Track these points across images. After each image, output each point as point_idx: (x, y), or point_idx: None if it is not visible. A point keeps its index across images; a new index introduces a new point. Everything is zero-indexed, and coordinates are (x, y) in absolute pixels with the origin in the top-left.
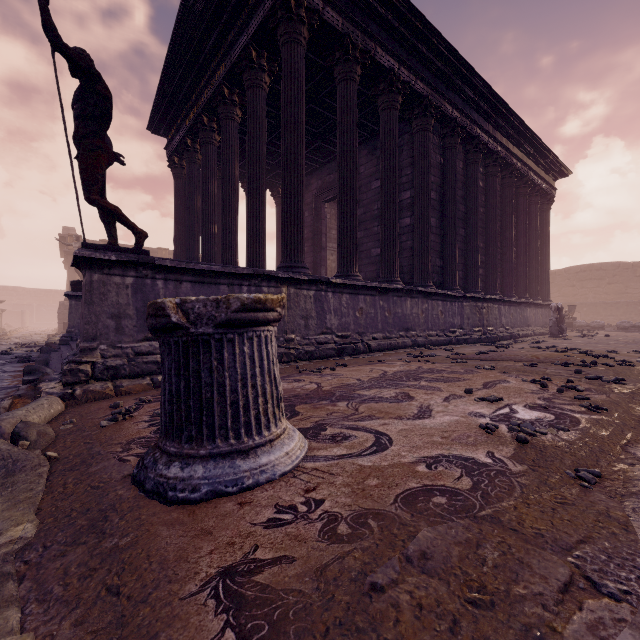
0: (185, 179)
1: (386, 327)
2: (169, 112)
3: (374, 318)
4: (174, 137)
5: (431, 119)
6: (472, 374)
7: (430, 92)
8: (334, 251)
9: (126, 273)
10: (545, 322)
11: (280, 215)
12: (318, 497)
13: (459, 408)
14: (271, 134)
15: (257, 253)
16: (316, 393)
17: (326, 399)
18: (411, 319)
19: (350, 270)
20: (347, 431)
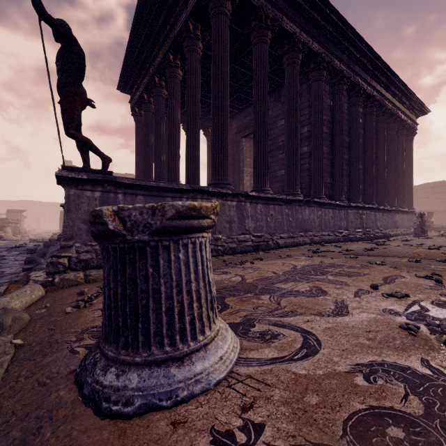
0: (143, 123)
1: (290, 229)
2: (132, 76)
3: (281, 222)
4: (135, 94)
5: (324, 71)
6: (368, 269)
7: (323, 51)
8: (248, 173)
9: (95, 189)
10: (409, 225)
11: (210, 148)
12: (256, 420)
13: (372, 304)
14: (203, 88)
15: (193, 174)
16: (241, 285)
17: (250, 292)
18: (309, 223)
19: (263, 186)
20: (274, 328)
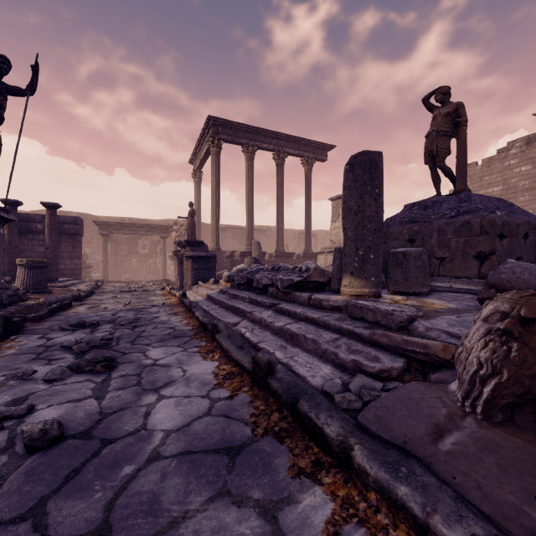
0: None
1: None
2: None
3: None
4: None
5: None
6: None
7: None
8: None
9: None
10: None
11: None
12: None
13: None
14: None
15: None
16: None
17: None
18: None
19: None
20: None
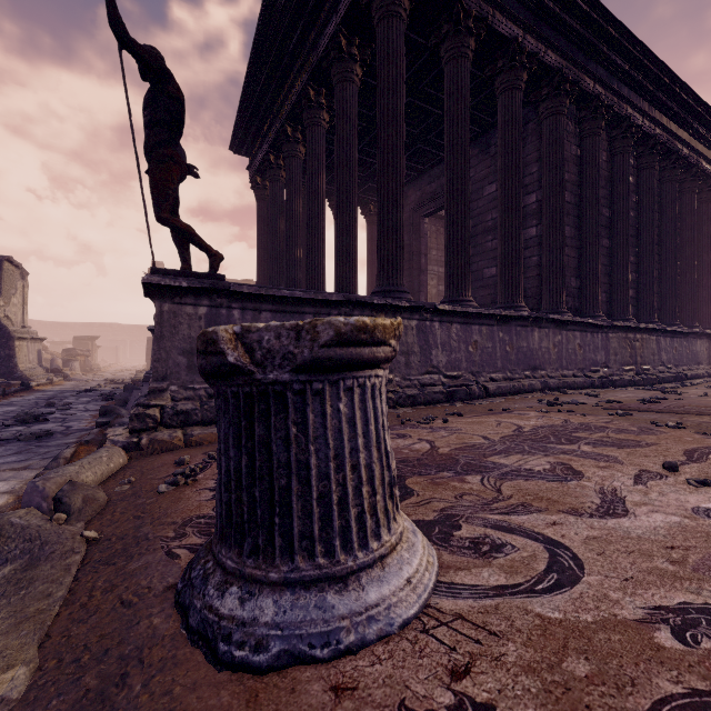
0: (268, 201)
1: (507, 365)
2: (251, 128)
3: (492, 354)
4: (256, 155)
5: (566, 99)
6: (654, 435)
7: (564, 64)
8: (434, 275)
9: (199, 302)
10: None
11: (372, 235)
12: (479, 696)
13: (670, 498)
14: (362, 140)
15: (347, 277)
16: (431, 458)
17: (448, 469)
18: (539, 355)
19: (461, 294)
20: (495, 533)
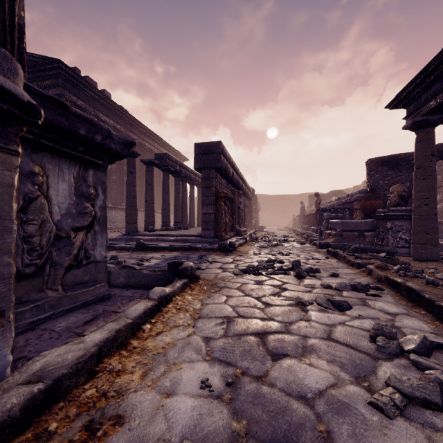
0: None
1: None
2: None
3: None
4: None
5: None
6: None
7: (123, 129)
8: None
9: None
10: None
11: None
12: None
13: (117, 234)
14: None
15: None
16: None
17: None
18: (115, 218)
19: None
20: None
